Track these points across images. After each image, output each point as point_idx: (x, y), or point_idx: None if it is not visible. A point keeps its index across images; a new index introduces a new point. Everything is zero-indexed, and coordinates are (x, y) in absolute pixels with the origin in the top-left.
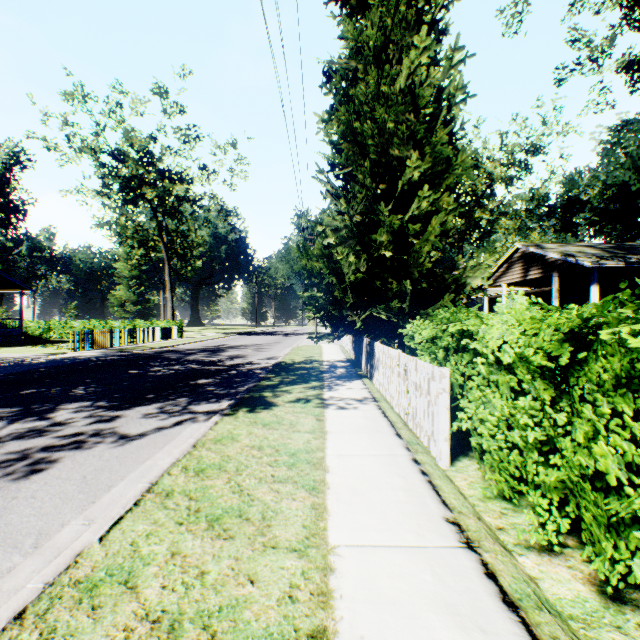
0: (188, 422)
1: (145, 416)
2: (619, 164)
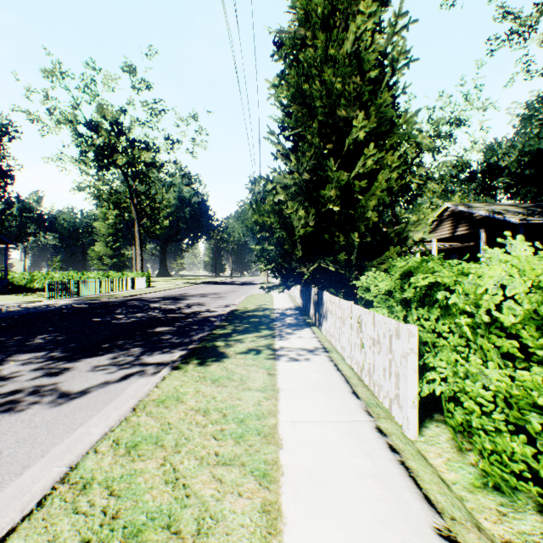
0: (136, 376)
1: (94, 369)
2: (534, 134)
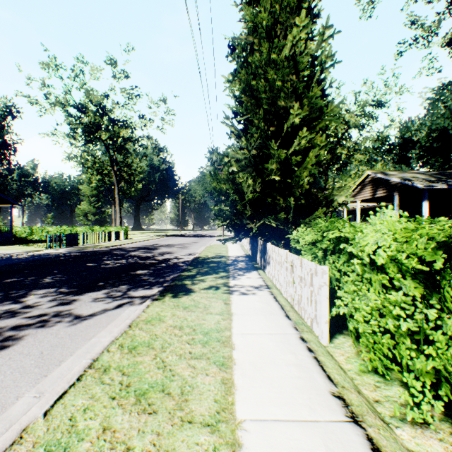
0: (127, 305)
1: (95, 300)
2: (440, 114)
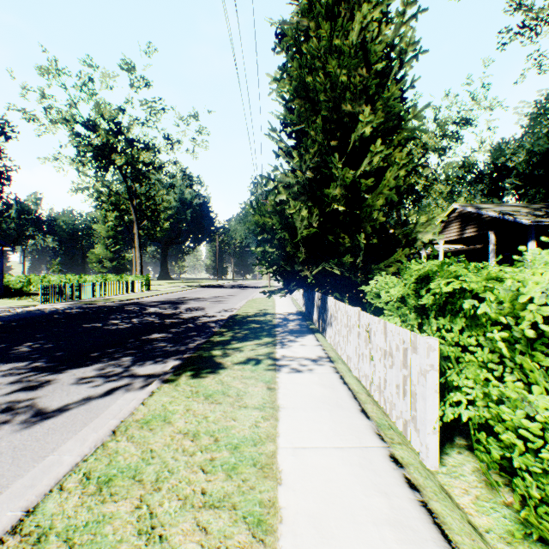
0: (123, 390)
1: (78, 381)
2: (544, 133)
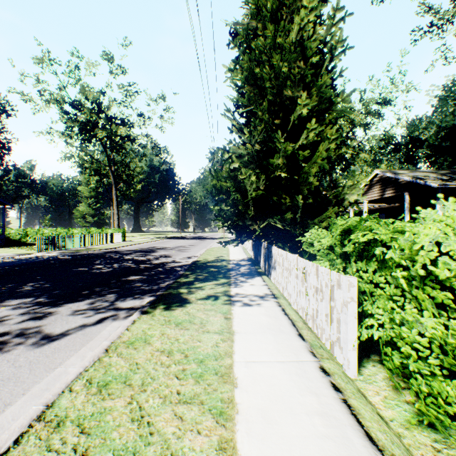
0: (110, 319)
1: (74, 313)
2: (450, 112)
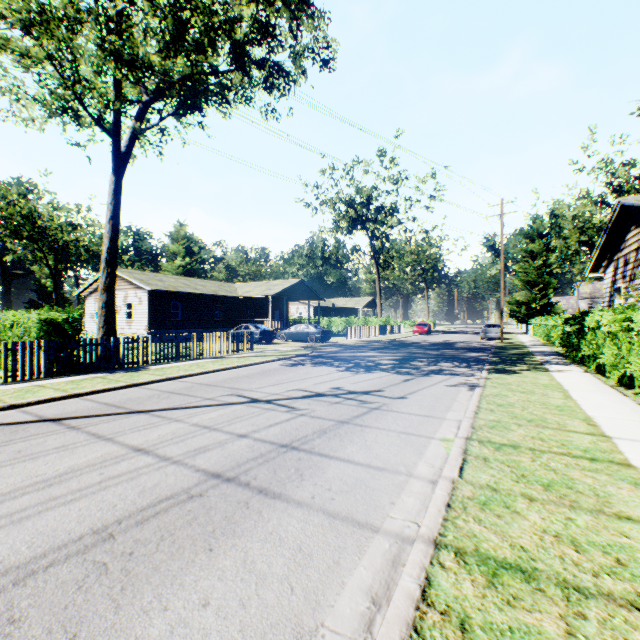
0: None
1: None
2: None
